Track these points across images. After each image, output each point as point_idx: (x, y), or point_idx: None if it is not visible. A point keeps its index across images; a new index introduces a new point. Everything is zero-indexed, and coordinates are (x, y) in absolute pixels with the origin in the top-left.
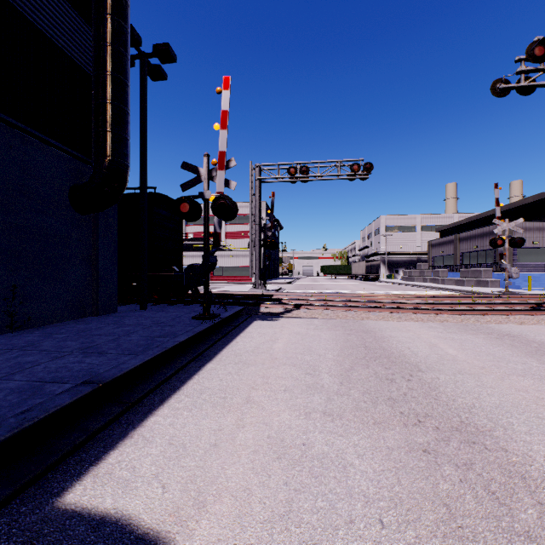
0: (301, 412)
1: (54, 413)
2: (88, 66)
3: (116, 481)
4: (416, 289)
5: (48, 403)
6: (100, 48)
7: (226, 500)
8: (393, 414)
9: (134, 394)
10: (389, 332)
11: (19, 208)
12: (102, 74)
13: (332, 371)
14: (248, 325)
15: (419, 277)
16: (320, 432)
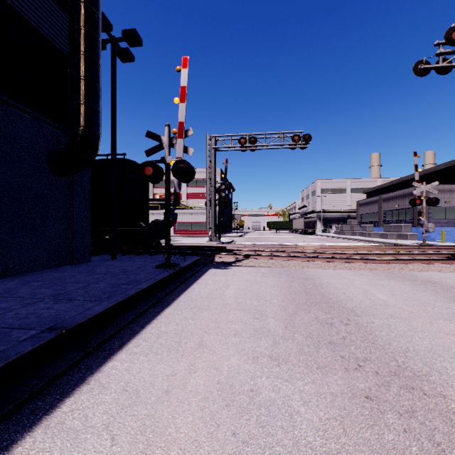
0: (250, 356)
1: (15, 360)
2: (64, 48)
3: (66, 432)
4: (347, 242)
5: (10, 350)
6: (74, 31)
7: (174, 454)
8: (335, 358)
9: (95, 339)
10: (326, 279)
11: (1, 170)
12: (76, 54)
13: (277, 316)
14: (204, 273)
15: (349, 231)
16: (267, 377)
